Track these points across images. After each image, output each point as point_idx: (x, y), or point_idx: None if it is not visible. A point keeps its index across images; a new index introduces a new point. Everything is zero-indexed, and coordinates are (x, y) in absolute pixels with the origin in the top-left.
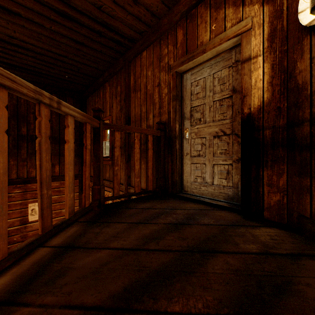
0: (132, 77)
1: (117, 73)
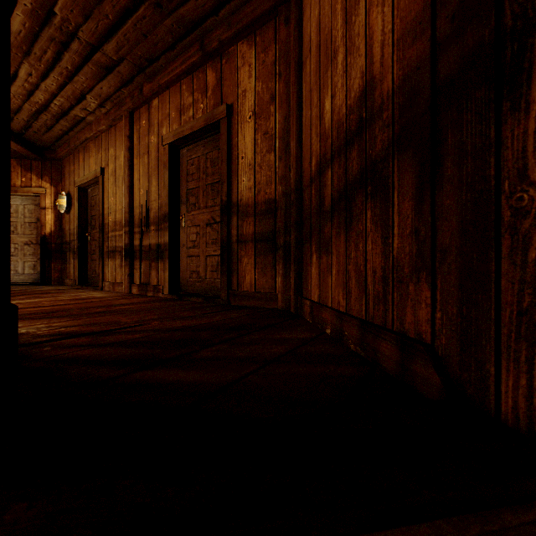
0: None
1: None
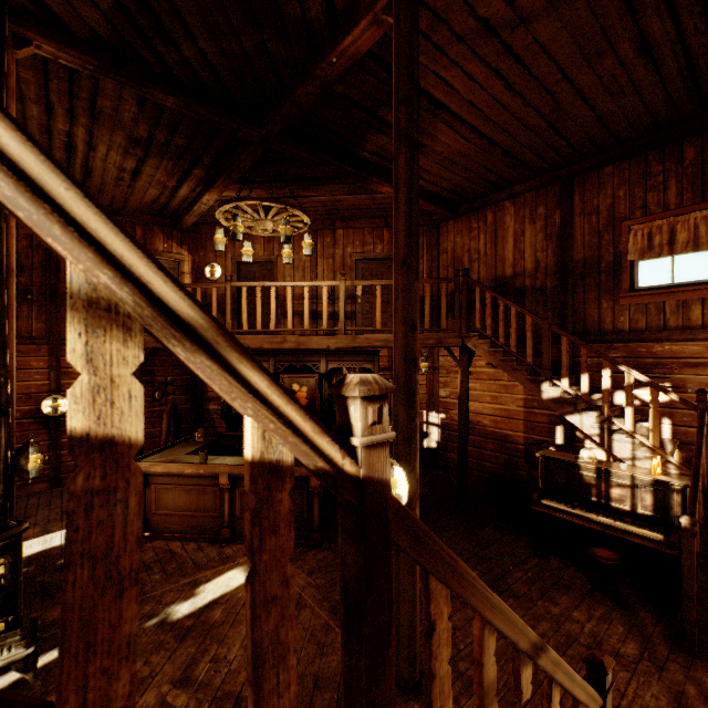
0: None
1: None
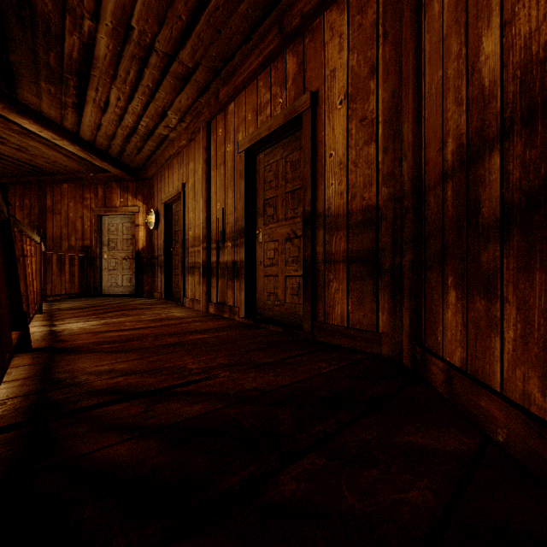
0: (50, 199)
1: (24, 185)
